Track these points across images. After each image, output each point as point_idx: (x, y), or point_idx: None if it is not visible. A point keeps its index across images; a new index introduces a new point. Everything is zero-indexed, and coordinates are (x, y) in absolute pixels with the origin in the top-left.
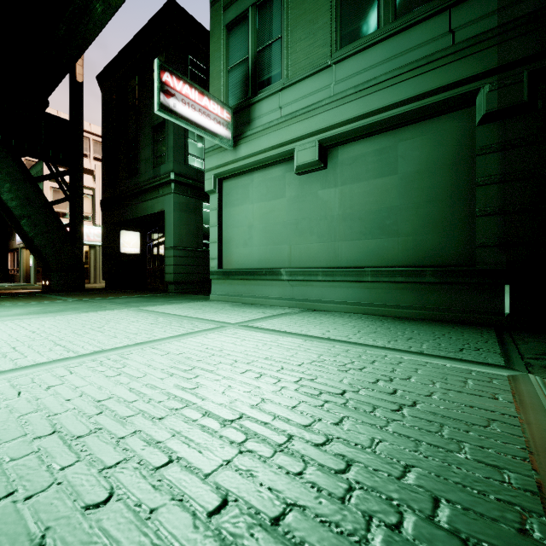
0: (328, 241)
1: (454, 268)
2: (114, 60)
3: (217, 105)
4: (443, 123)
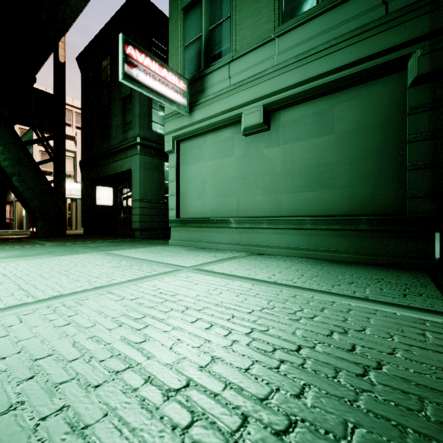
0: (272, 193)
1: (387, 217)
2: (90, 43)
3: (175, 76)
4: (376, 86)
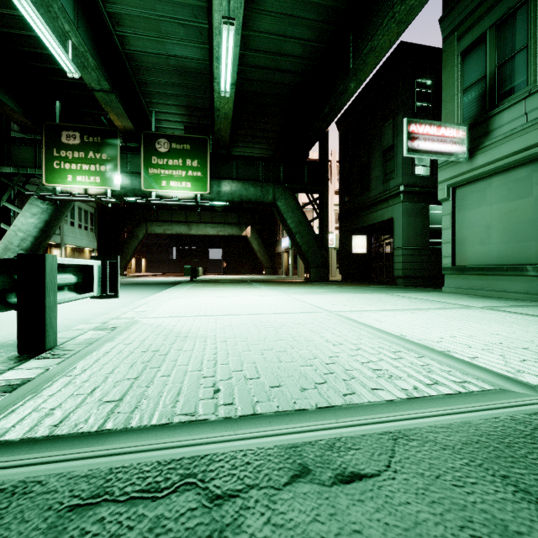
0: None
1: None
2: (350, 106)
3: (453, 129)
4: None
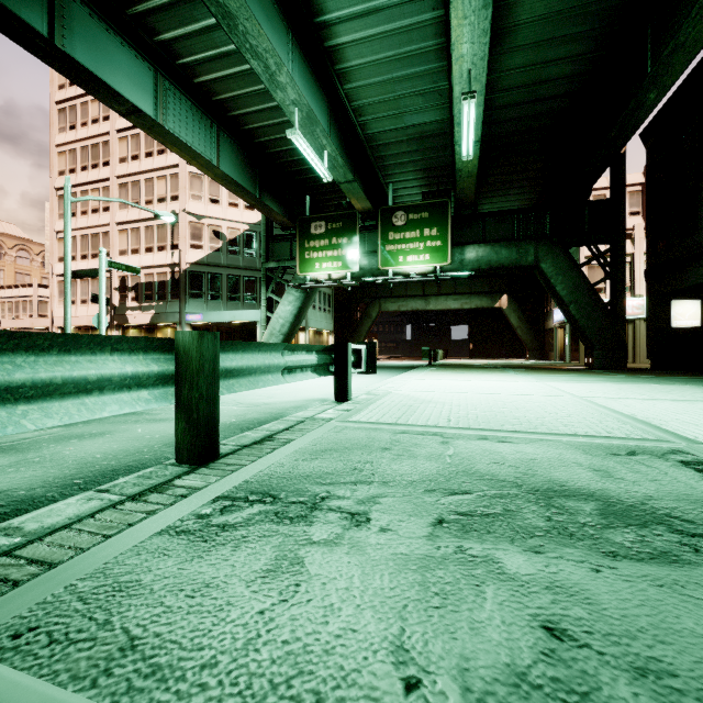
0: None
1: None
2: (663, 107)
3: None
4: None
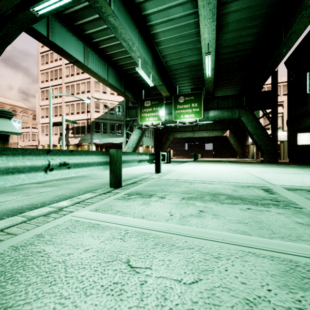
0: None
1: None
2: (293, 52)
3: None
4: None
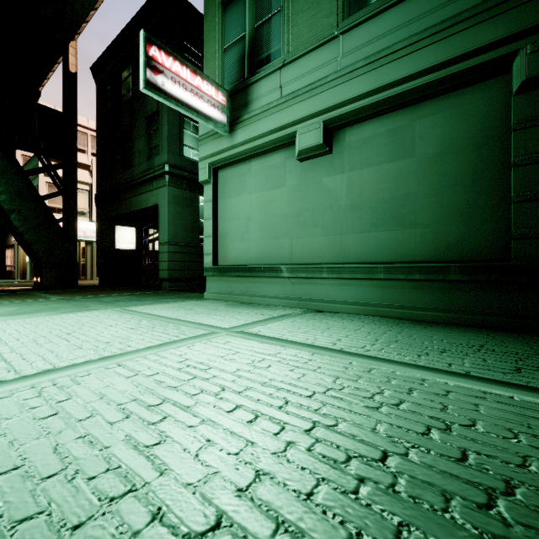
0: (334, 233)
1: (485, 263)
2: (108, 49)
3: (212, 86)
4: (470, 95)
